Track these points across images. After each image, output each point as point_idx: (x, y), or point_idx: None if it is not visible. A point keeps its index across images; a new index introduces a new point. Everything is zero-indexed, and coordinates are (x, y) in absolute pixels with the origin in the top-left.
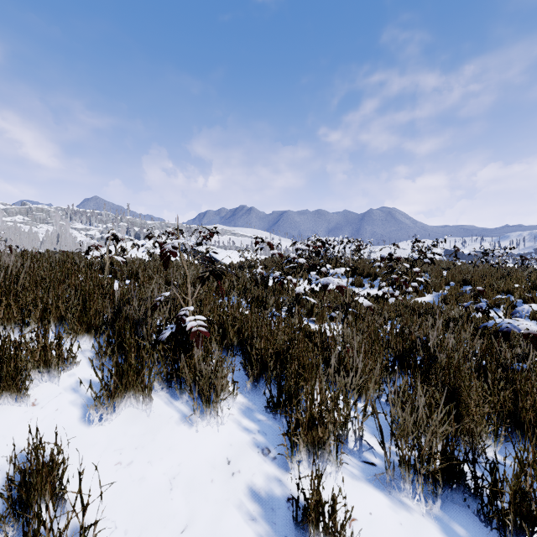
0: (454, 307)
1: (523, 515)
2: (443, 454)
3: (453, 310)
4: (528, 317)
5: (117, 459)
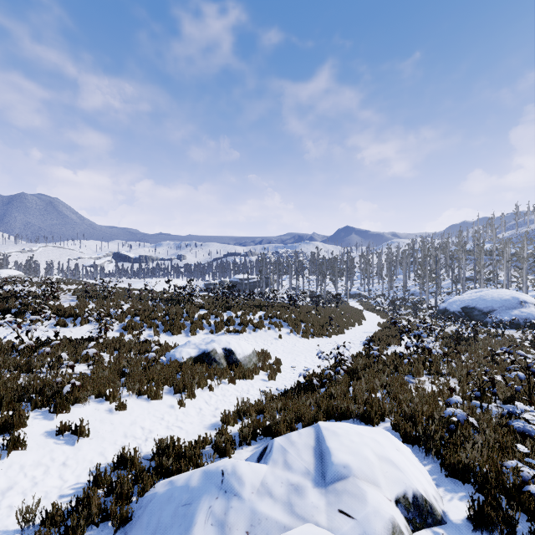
0: (131, 332)
1: (151, 391)
2: (139, 388)
3: (131, 334)
4: (163, 331)
5: (70, 421)
